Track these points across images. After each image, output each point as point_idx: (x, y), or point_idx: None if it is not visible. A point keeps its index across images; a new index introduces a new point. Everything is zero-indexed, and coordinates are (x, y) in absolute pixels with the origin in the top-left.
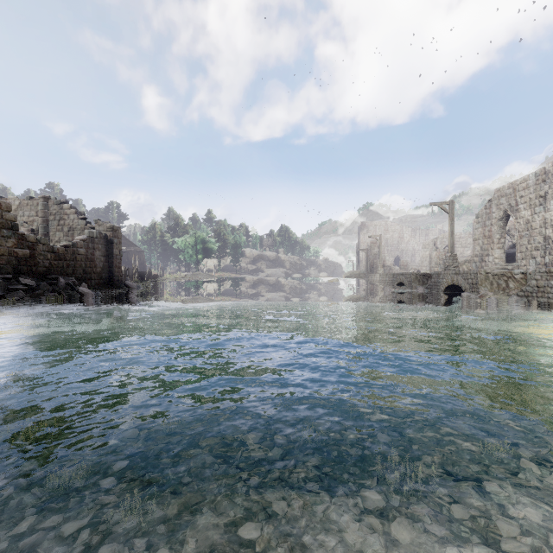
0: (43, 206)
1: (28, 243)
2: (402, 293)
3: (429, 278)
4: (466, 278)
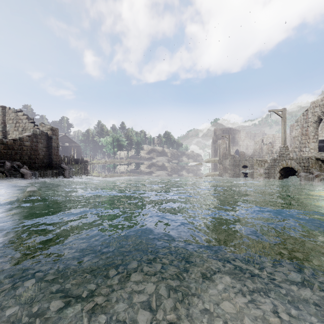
0: (1, 112)
1: None
2: (248, 172)
3: (266, 162)
4: (298, 162)
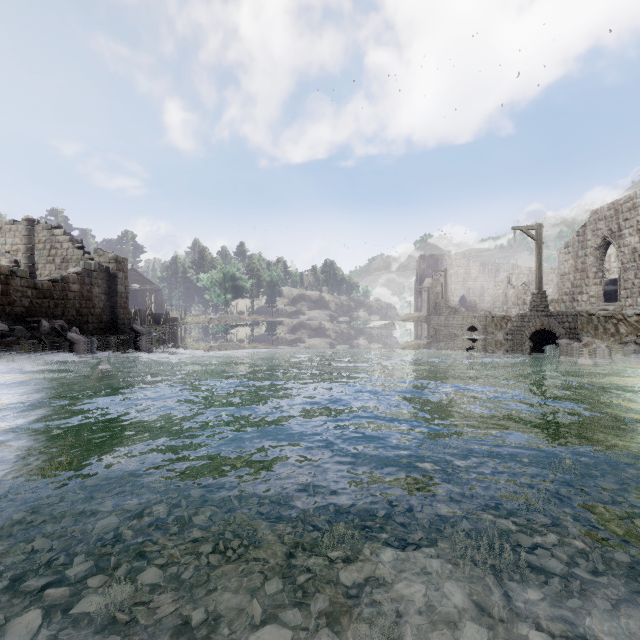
0: (27, 230)
1: (0, 275)
2: (476, 340)
3: (509, 321)
4: (561, 321)
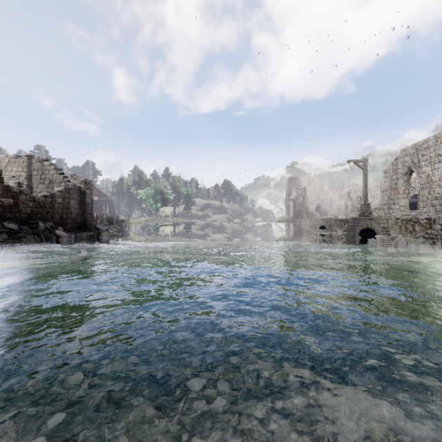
0: (27, 163)
1: (13, 193)
2: (324, 235)
3: (346, 223)
4: (378, 223)
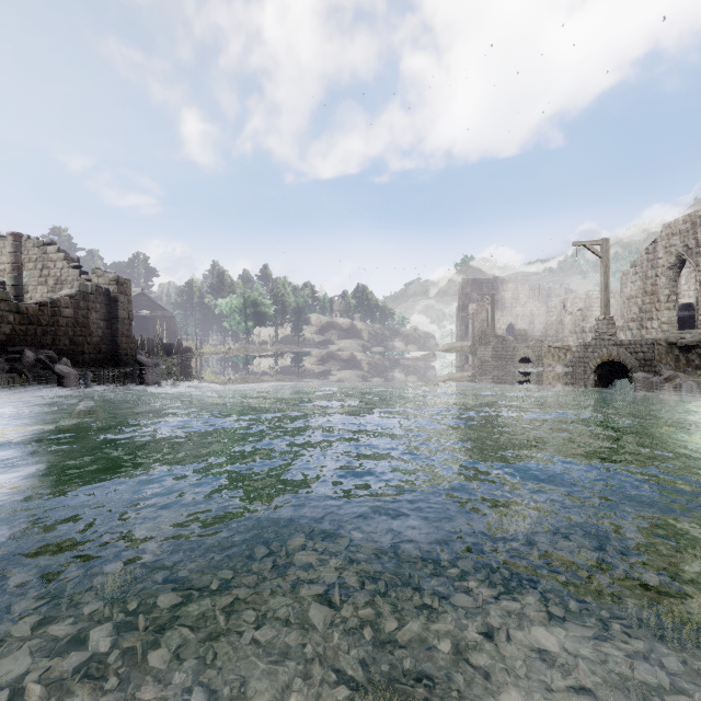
0: (13, 246)
1: None
2: (531, 373)
3: (568, 352)
4: (633, 351)
